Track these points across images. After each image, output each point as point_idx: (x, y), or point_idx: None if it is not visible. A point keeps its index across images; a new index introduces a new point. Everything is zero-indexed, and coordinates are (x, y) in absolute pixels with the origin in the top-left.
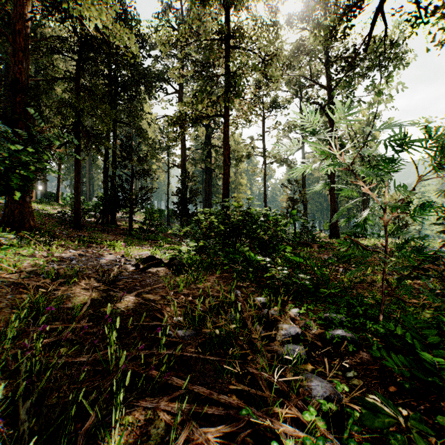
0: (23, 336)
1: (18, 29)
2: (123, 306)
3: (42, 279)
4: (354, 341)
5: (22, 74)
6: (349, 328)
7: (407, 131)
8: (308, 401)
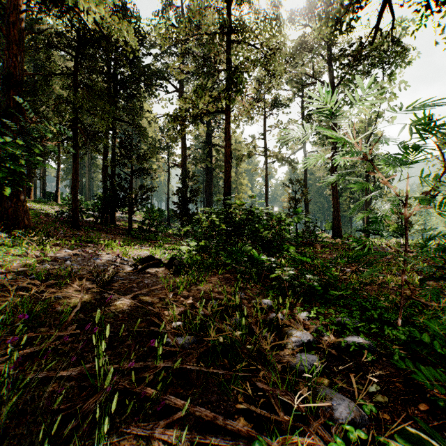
0: (1, 346)
1: (12, 21)
2: (118, 310)
3: (28, 281)
4: (372, 349)
5: (17, 68)
6: (364, 334)
7: (431, 115)
8: (329, 425)
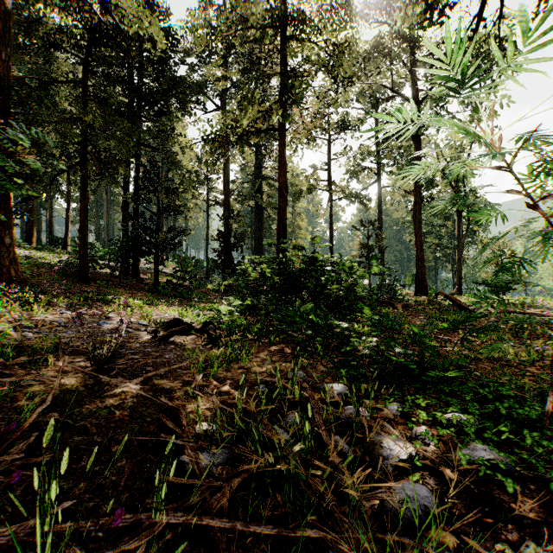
0: None
1: None
2: (116, 403)
3: None
4: (510, 469)
5: (1, 68)
6: (488, 439)
7: None
8: None
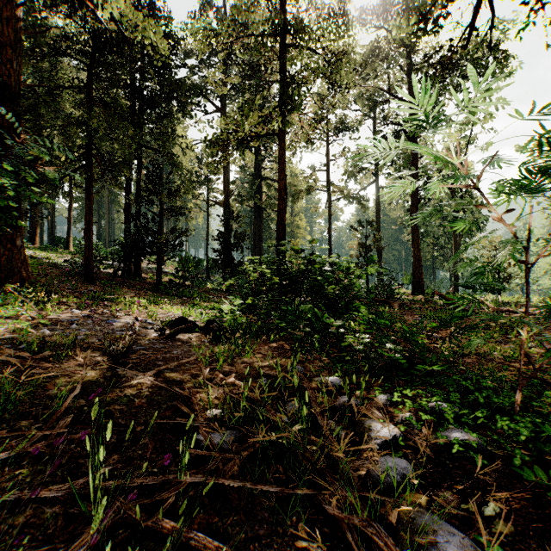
0: None
1: (6, 17)
2: (134, 393)
3: (12, 353)
4: (482, 448)
5: (12, 77)
6: (466, 425)
7: None
8: None
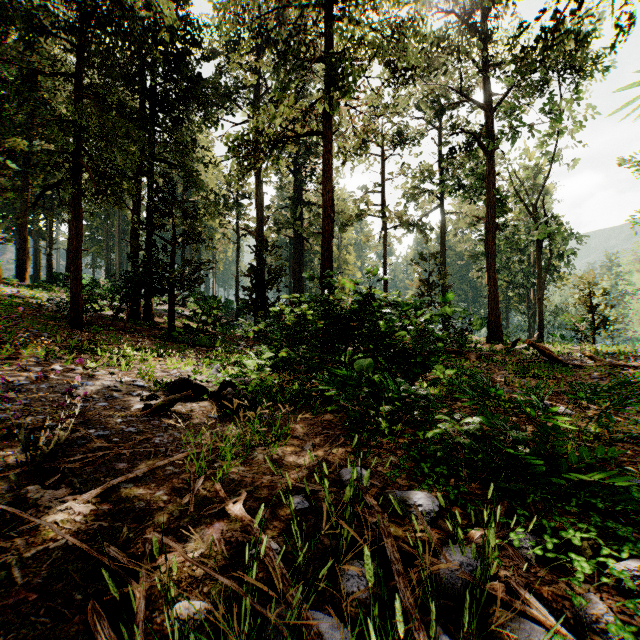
0: None
1: None
2: (30, 553)
3: None
4: None
5: None
6: None
7: None
8: None
